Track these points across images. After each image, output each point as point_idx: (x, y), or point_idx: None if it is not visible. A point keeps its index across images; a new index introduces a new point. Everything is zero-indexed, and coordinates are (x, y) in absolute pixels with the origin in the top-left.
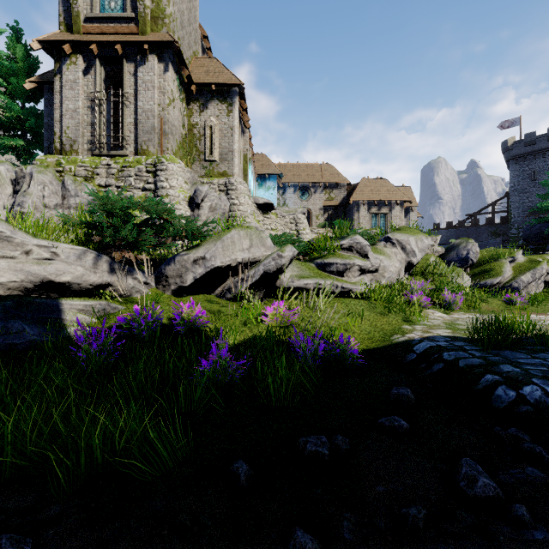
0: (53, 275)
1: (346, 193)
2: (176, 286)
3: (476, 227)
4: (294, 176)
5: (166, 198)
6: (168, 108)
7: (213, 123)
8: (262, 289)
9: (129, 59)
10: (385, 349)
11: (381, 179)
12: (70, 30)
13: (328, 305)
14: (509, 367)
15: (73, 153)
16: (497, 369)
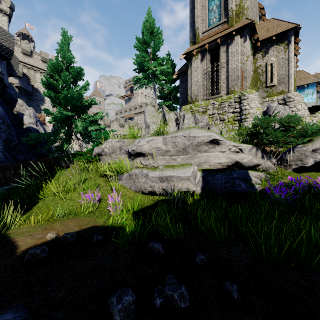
0: (239, 159)
1: None
2: (296, 166)
3: None
4: None
5: (248, 115)
6: (246, 62)
7: (272, 61)
8: None
9: (223, 44)
10: None
11: None
12: (194, 43)
13: None
14: None
15: (196, 101)
16: None
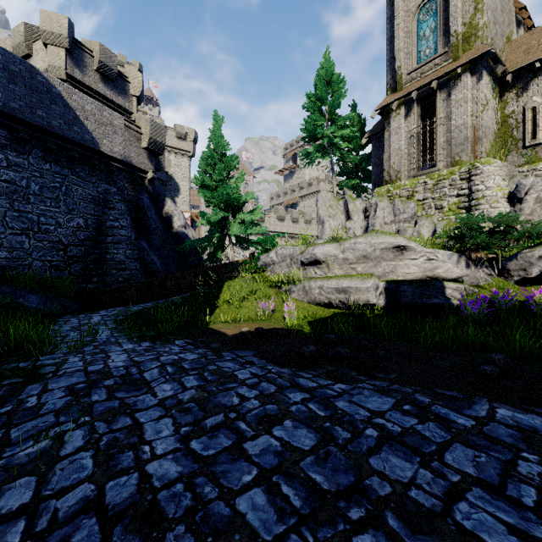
0: (435, 269)
1: None
2: (519, 278)
3: None
4: None
5: (482, 200)
6: (481, 114)
7: (535, 103)
8: None
9: (442, 88)
10: None
11: None
12: (394, 91)
13: None
14: None
15: (397, 180)
16: None
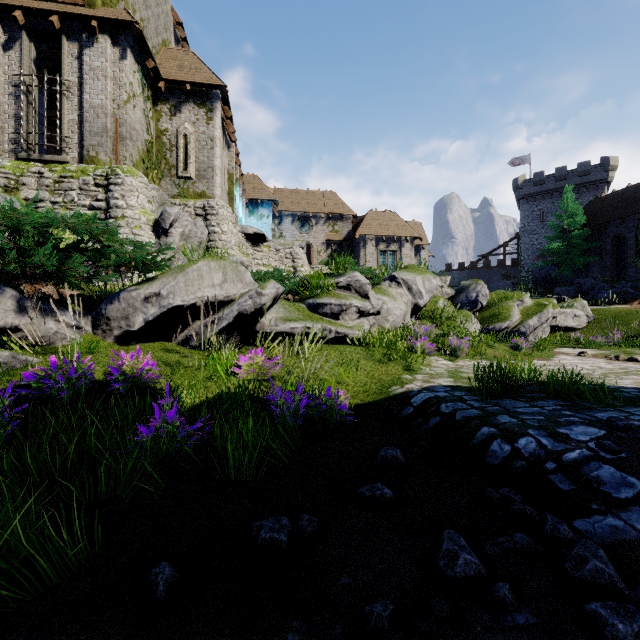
0: None
1: (352, 226)
2: (120, 332)
3: (488, 269)
4: (292, 203)
5: (122, 220)
6: (126, 106)
7: (188, 130)
8: (238, 334)
9: (72, 37)
10: (381, 403)
11: (390, 212)
12: None
13: (320, 353)
14: (507, 418)
15: None
16: (494, 420)
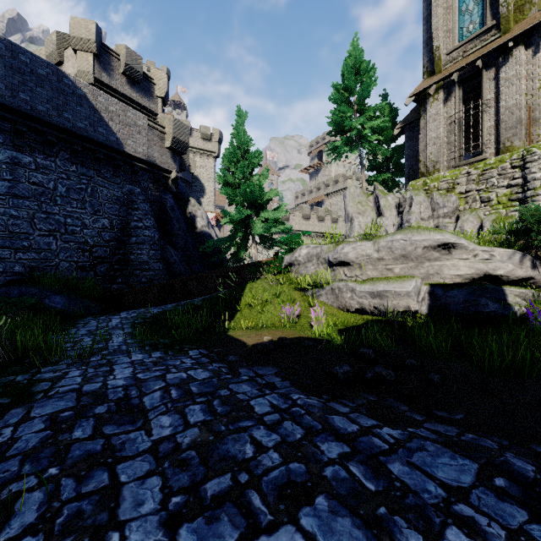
0: (491, 270)
1: None
2: None
3: None
4: None
5: (540, 189)
6: (538, 92)
7: None
8: None
9: (489, 66)
10: None
11: None
12: (431, 74)
13: None
14: None
15: (435, 172)
16: None
